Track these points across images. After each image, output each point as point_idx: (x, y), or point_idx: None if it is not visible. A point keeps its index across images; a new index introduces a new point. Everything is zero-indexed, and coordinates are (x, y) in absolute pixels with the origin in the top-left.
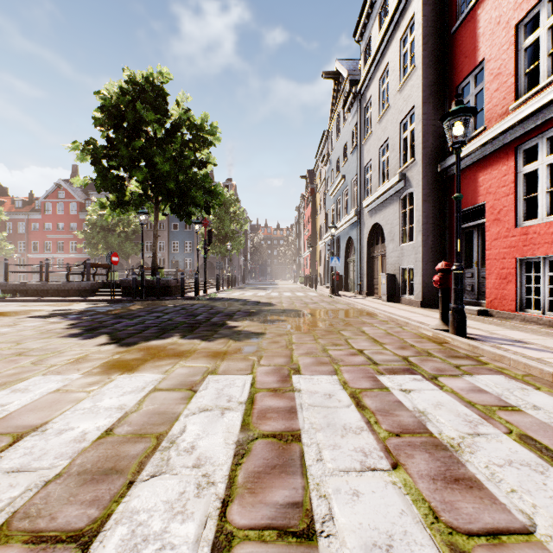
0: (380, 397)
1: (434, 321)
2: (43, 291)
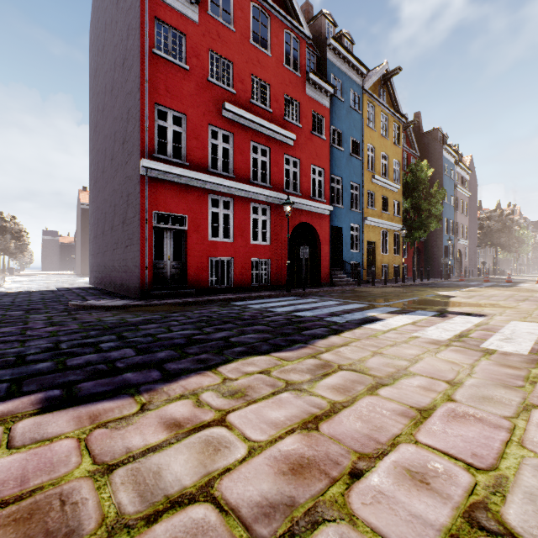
0: None
1: None
2: None
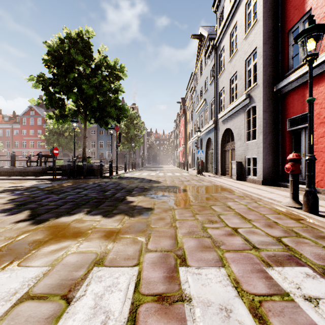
0: (288, 314)
1: (280, 198)
2: (11, 172)
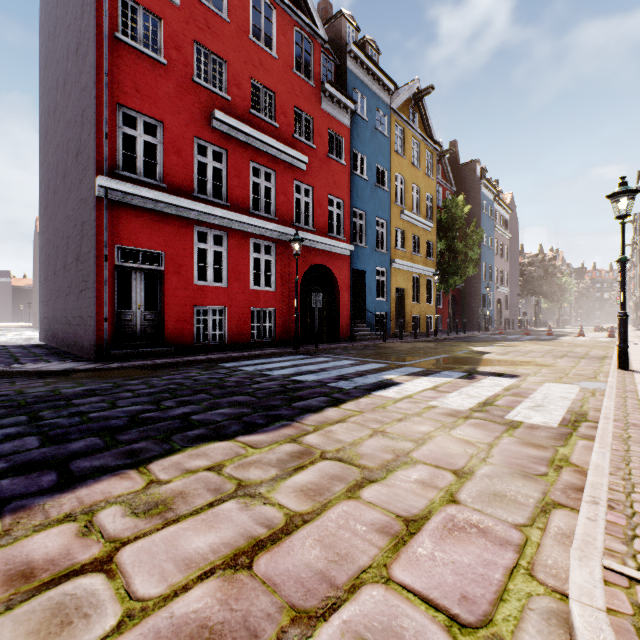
0: None
1: None
2: None
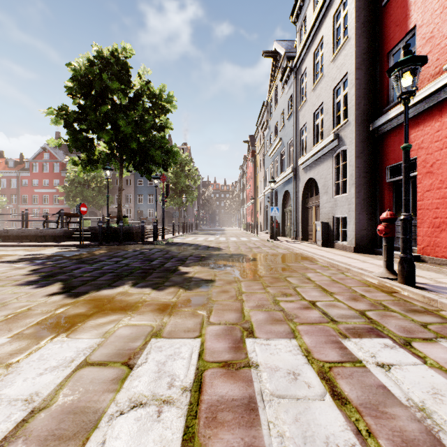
0: (357, 377)
1: (373, 268)
2: (23, 237)
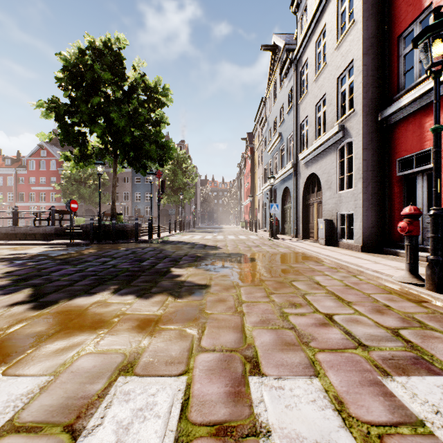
0: None
1: (389, 270)
2: (12, 235)
